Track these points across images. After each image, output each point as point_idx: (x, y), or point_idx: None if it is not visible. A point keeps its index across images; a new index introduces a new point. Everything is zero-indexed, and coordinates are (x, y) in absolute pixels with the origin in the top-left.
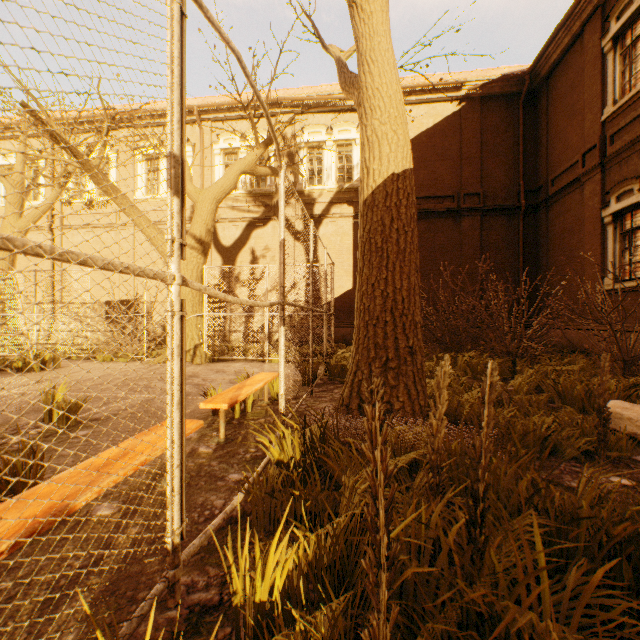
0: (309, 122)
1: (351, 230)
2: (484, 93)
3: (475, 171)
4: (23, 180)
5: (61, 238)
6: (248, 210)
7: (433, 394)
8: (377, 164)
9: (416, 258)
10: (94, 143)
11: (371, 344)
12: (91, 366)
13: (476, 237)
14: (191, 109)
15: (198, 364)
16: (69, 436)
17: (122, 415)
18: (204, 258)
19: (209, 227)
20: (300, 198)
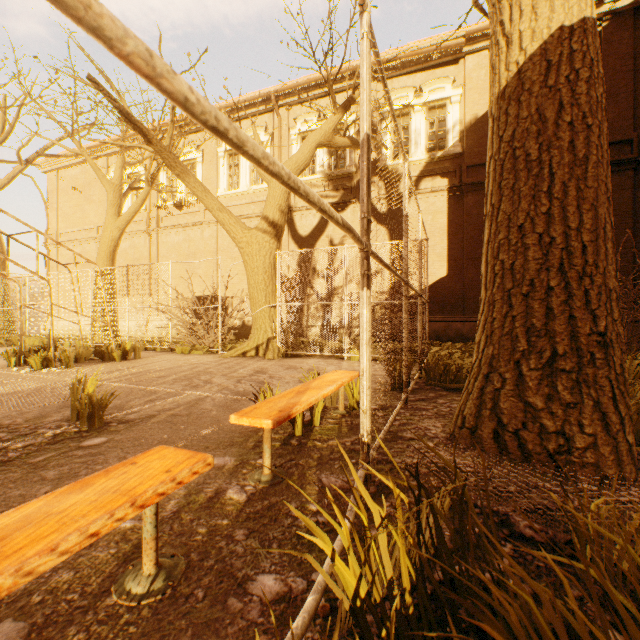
0: (393, 87)
1: (445, 206)
2: (639, 1)
3: (624, 110)
4: (121, 183)
5: (157, 239)
6: (326, 195)
7: (636, 421)
8: (527, 20)
9: (605, 175)
10: (177, 138)
11: (519, 328)
12: (167, 358)
13: (626, 199)
14: (268, 96)
15: (270, 359)
16: (79, 444)
17: (158, 418)
18: (277, 243)
19: (282, 208)
20: (383, 175)
